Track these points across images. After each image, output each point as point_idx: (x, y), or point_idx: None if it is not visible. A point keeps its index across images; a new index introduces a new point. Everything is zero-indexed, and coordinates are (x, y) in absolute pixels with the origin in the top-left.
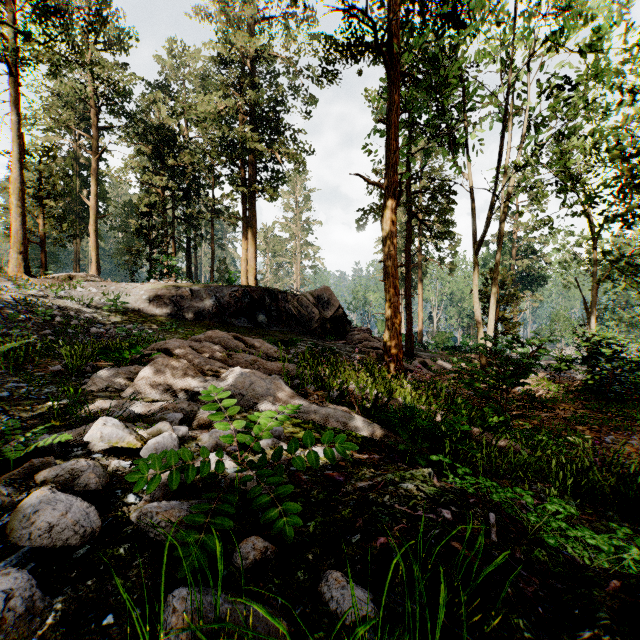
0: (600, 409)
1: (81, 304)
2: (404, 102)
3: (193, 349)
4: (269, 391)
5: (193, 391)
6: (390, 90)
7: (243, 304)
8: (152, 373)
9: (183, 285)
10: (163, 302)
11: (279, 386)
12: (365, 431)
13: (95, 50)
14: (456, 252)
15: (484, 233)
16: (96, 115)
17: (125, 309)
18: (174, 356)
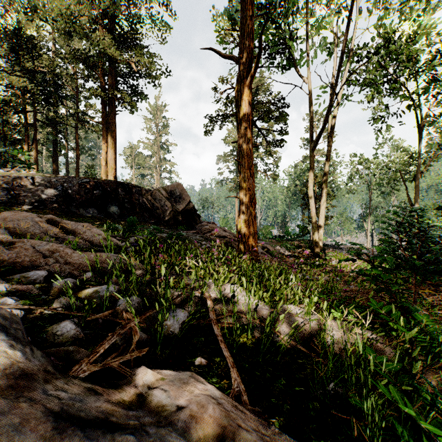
0: None
1: None
2: None
3: None
4: None
5: None
6: None
7: (94, 195)
8: None
9: (25, 174)
10: None
11: None
12: None
13: None
14: (278, 166)
15: (320, 131)
16: None
17: None
18: None
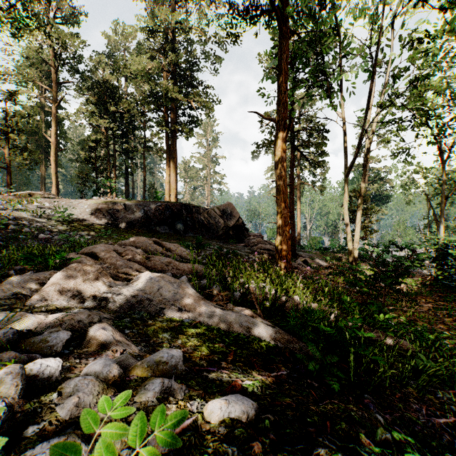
0: (455, 301)
1: (35, 215)
2: (290, 58)
3: (117, 252)
4: (176, 295)
5: (101, 297)
6: (281, 42)
7: (165, 216)
8: (63, 279)
9: (119, 201)
10: (102, 214)
11: (186, 290)
12: (268, 336)
13: (54, 23)
14: (325, 178)
15: (353, 160)
16: (55, 73)
17: (71, 219)
18: (98, 259)
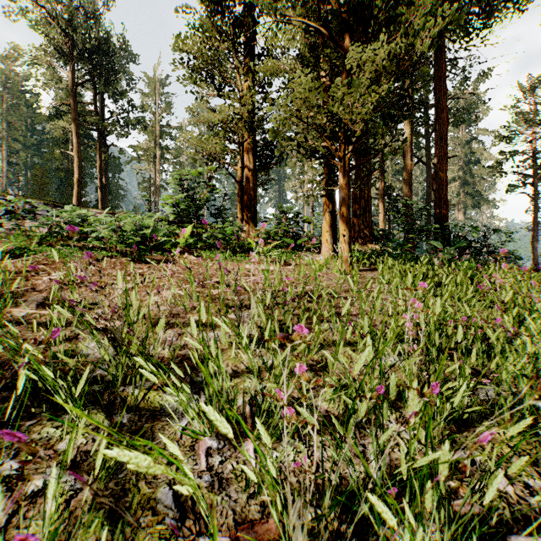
0: None
1: None
2: None
3: None
4: None
5: None
6: (533, 202)
7: None
8: None
9: None
10: None
11: None
12: None
13: None
14: None
15: None
16: None
17: None
18: None
